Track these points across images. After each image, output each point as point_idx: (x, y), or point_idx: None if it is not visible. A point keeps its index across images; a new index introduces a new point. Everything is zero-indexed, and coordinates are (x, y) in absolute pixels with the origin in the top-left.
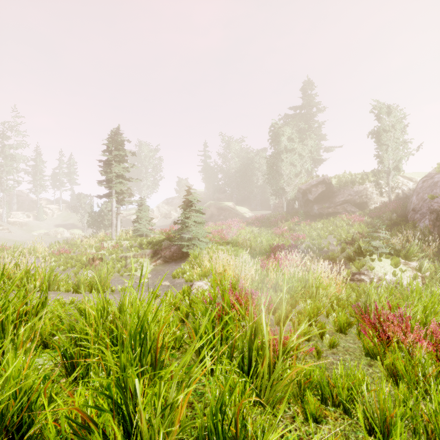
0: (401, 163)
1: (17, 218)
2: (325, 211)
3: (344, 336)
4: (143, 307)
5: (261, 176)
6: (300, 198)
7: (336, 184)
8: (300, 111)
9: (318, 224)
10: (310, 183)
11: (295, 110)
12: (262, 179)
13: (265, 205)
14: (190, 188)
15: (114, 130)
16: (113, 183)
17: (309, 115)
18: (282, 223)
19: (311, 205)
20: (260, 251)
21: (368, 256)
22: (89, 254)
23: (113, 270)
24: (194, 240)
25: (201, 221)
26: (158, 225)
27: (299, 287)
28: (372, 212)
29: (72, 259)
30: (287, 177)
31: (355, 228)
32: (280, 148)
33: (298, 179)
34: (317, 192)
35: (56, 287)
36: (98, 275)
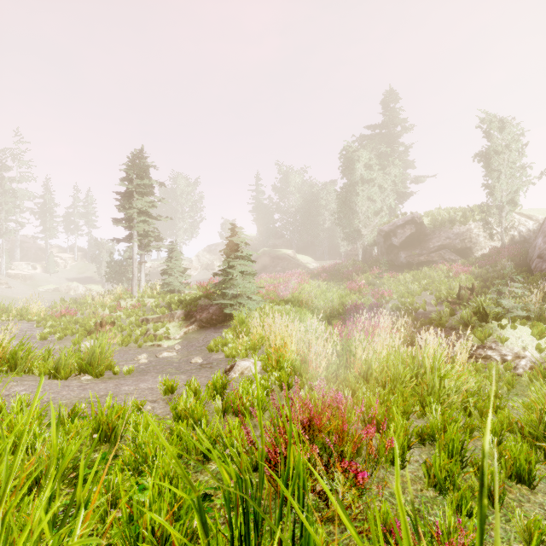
0: (518, 195)
1: (20, 270)
2: (415, 259)
3: (528, 492)
4: (135, 419)
5: (329, 216)
6: (380, 243)
7: (429, 224)
8: (380, 130)
9: (407, 276)
10: (394, 223)
11: (373, 129)
12: (330, 219)
13: (333, 254)
14: (235, 226)
15: (136, 151)
16: (134, 222)
17: (392, 135)
18: (358, 276)
19: (396, 252)
20: (331, 312)
21: (493, 320)
22: (98, 317)
23: (127, 339)
24: (240, 297)
25: (251, 271)
26: (197, 279)
27: (408, 376)
28: (481, 261)
29: (77, 323)
30: (364, 215)
31: (460, 282)
32: (354, 178)
33: (378, 219)
34: (404, 234)
35: (27, 367)
36: (91, 350)
